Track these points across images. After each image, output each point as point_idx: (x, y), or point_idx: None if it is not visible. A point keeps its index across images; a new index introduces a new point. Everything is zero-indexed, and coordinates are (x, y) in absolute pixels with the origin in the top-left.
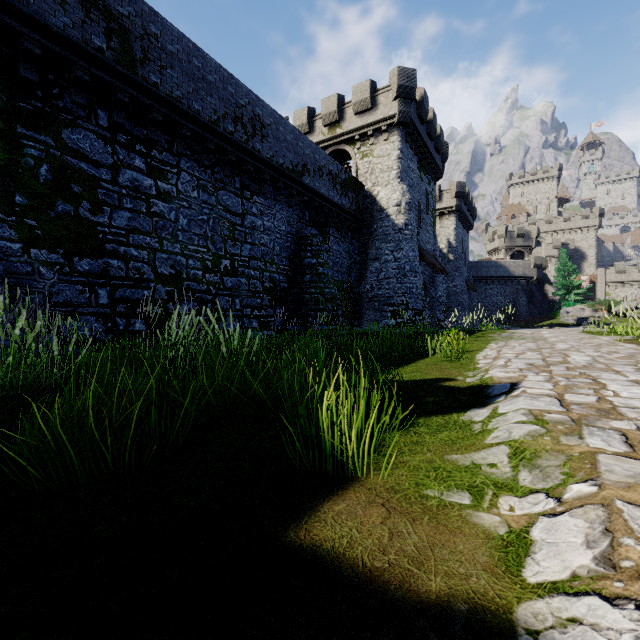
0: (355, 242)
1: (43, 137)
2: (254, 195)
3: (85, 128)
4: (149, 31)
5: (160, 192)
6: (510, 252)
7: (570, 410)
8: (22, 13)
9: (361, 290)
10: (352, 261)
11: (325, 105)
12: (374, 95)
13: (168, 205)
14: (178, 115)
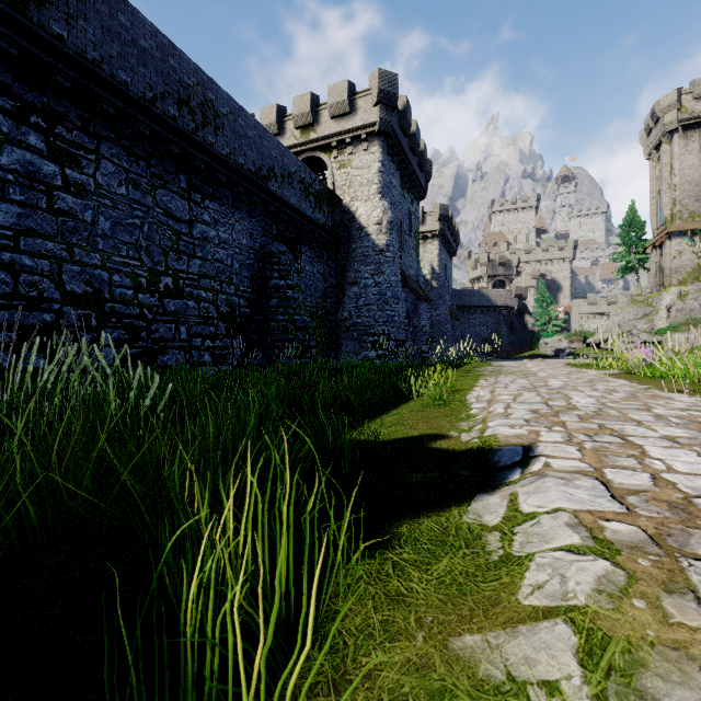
0: (331, 263)
1: None
2: (206, 199)
3: None
4: None
5: (69, 183)
6: (492, 281)
7: (632, 509)
8: None
9: (338, 318)
10: (328, 285)
11: (297, 104)
12: (353, 98)
13: (82, 201)
14: (96, 84)
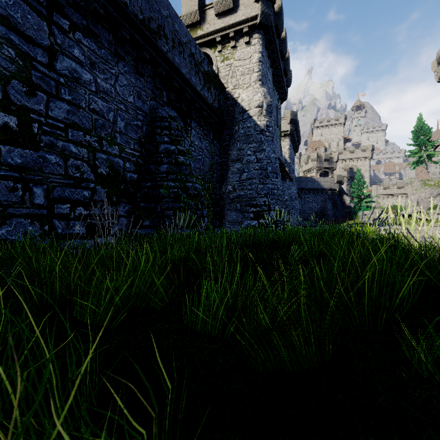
0: (216, 143)
1: None
2: (77, 30)
3: None
4: None
5: None
6: (319, 171)
7: None
8: None
9: (222, 191)
10: (214, 161)
11: (186, 4)
12: None
13: None
14: None
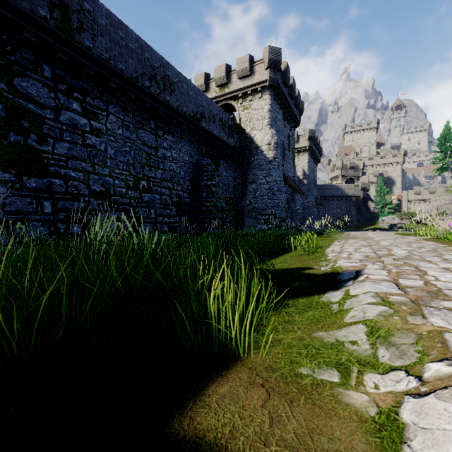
0: (238, 170)
1: None
2: (165, 134)
3: (33, 78)
4: (84, 7)
5: (93, 129)
6: (345, 179)
7: (407, 292)
8: None
9: (243, 204)
10: (236, 183)
11: (217, 71)
12: (252, 65)
13: (99, 139)
14: (107, 72)
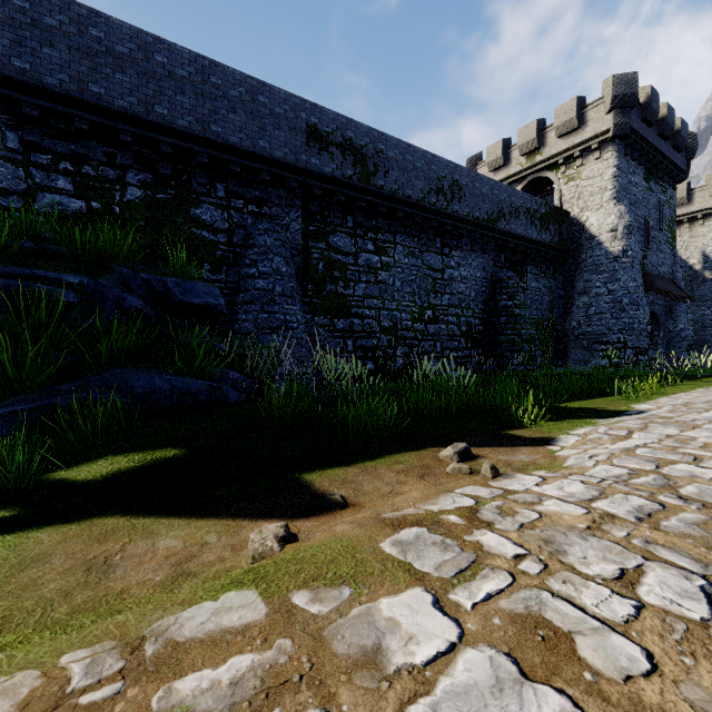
0: (558, 275)
1: (320, 245)
2: (452, 250)
3: (340, 231)
4: (378, 149)
5: (383, 264)
6: None
7: (645, 417)
8: (314, 173)
9: (565, 327)
10: (554, 296)
11: (522, 134)
12: (582, 112)
13: (388, 273)
14: (395, 203)
